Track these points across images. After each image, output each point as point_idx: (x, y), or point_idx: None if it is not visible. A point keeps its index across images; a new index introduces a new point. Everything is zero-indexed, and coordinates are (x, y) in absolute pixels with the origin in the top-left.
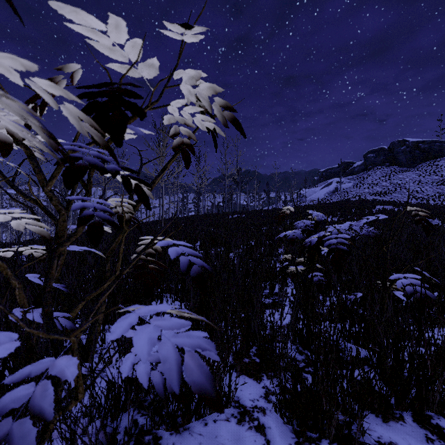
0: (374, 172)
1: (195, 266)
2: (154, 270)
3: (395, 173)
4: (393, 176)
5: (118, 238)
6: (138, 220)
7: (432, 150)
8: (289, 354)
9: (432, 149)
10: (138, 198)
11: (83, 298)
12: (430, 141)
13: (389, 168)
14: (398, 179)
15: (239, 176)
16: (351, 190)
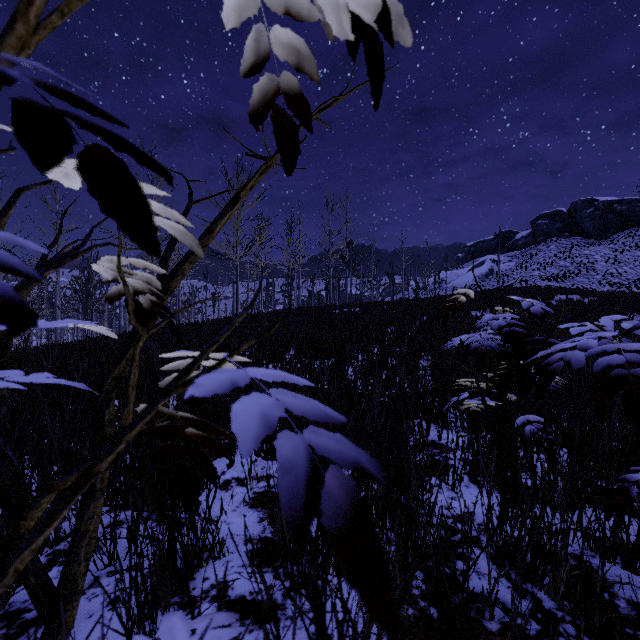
0: (547, 246)
1: (331, 475)
2: (200, 439)
3: (578, 247)
4: (576, 253)
5: (132, 351)
6: (168, 309)
7: (633, 214)
8: (497, 596)
9: (634, 212)
10: (94, 197)
11: (51, 487)
12: (630, 200)
13: (568, 240)
14: (583, 256)
15: (350, 252)
16: (513, 273)
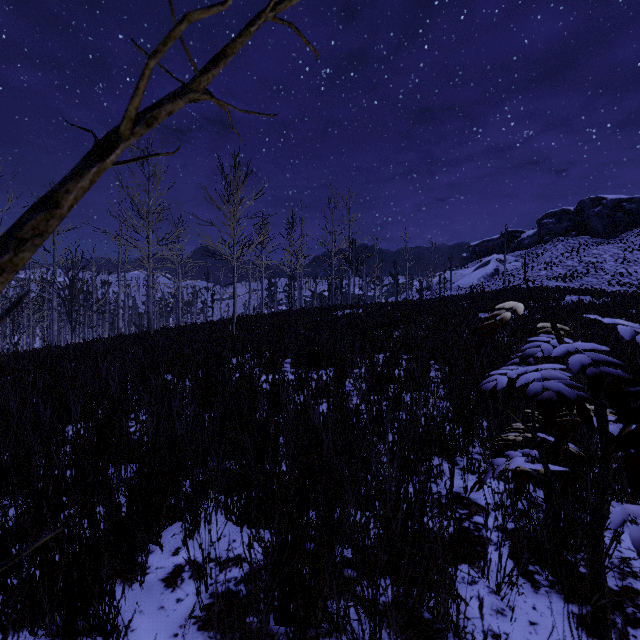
0: (554, 245)
1: None
2: None
3: (586, 247)
4: (584, 252)
5: None
6: None
7: None
8: None
9: None
10: None
11: None
12: (639, 198)
13: (576, 240)
14: (592, 255)
15: (353, 252)
16: (519, 273)
